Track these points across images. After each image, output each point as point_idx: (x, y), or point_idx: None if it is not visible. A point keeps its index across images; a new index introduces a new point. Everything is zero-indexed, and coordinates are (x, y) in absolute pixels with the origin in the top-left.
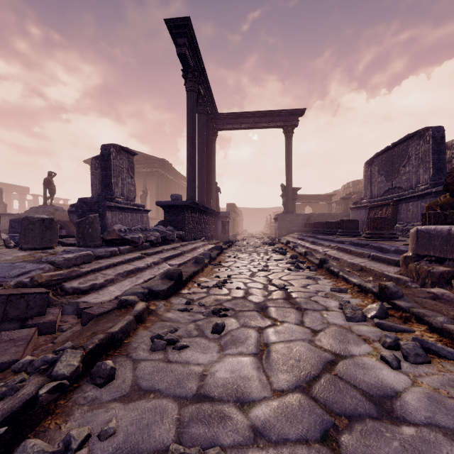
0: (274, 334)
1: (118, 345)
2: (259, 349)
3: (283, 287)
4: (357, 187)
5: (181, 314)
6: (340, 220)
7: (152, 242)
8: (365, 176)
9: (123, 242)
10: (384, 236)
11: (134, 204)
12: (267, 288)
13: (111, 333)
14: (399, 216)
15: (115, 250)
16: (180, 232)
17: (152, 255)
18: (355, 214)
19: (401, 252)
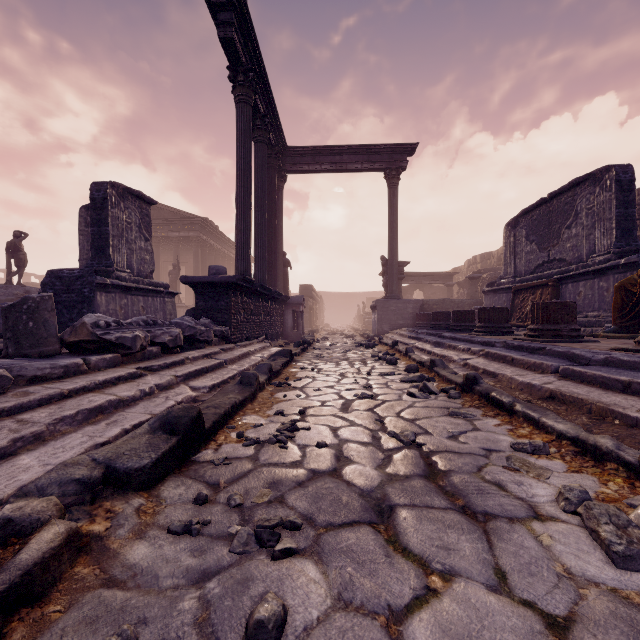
0: None
1: None
2: None
3: (412, 440)
4: (487, 263)
5: (173, 548)
6: (480, 309)
7: (166, 345)
8: (506, 244)
9: (101, 346)
10: (563, 334)
11: (150, 283)
12: (379, 441)
13: None
14: None
15: (76, 364)
16: (222, 327)
17: (160, 370)
18: (491, 300)
19: (622, 364)
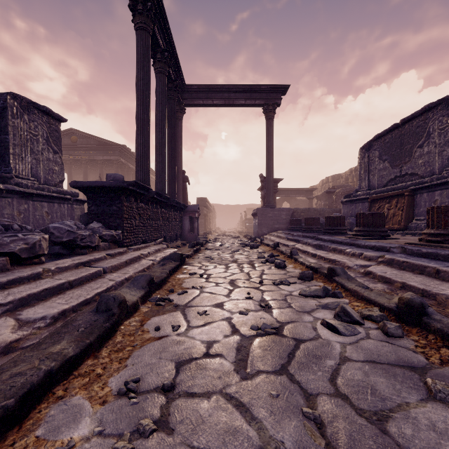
0: None
1: None
2: None
3: None
4: (337, 182)
5: None
6: (359, 214)
7: (17, 255)
8: (361, 163)
9: None
10: None
11: (57, 190)
12: None
13: None
14: (417, 210)
15: None
16: (112, 231)
17: None
18: (348, 209)
19: None
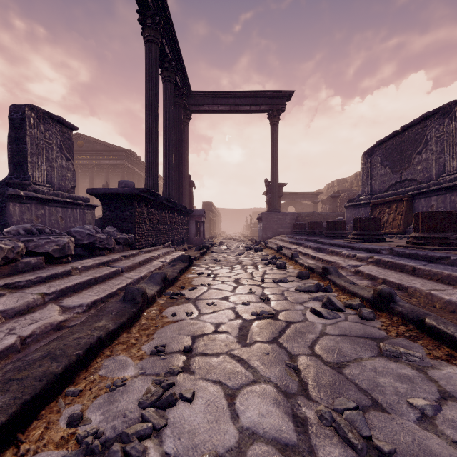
0: None
1: None
2: None
3: (366, 436)
4: (342, 186)
5: None
6: (356, 219)
7: (50, 255)
8: (363, 168)
9: None
10: (450, 242)
11: (70, 196)
12: (306, 432)
13: None
14: None
15: None
16: (126, 235)
17: (29, 287)
18: (351, 213)
19: None
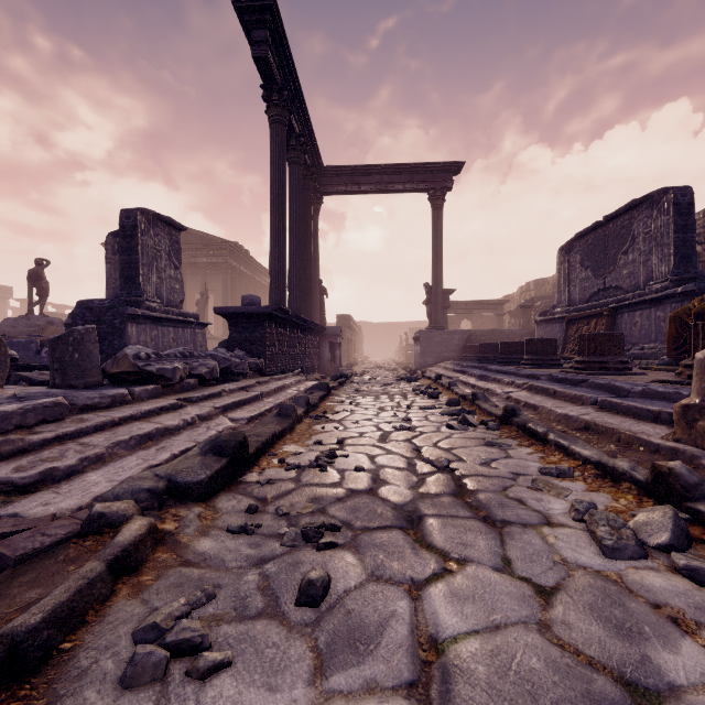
0: (449, 605)
1: (31, 669)
2: (418, 660)
3: (446, 466)
4: (541, 290)
5: (233, 542)
6: (527, 340)
7: (203, 377)
8: (560, 270)
9: (142, 378)
10: (609, 366)
11: (180, 313)
12: (414, 467)
13: (10, 639)
14: None
15: (122, 394)
16: (257, 360)
17: (199, 402)
18: (544, 331)
19: (658, 395)
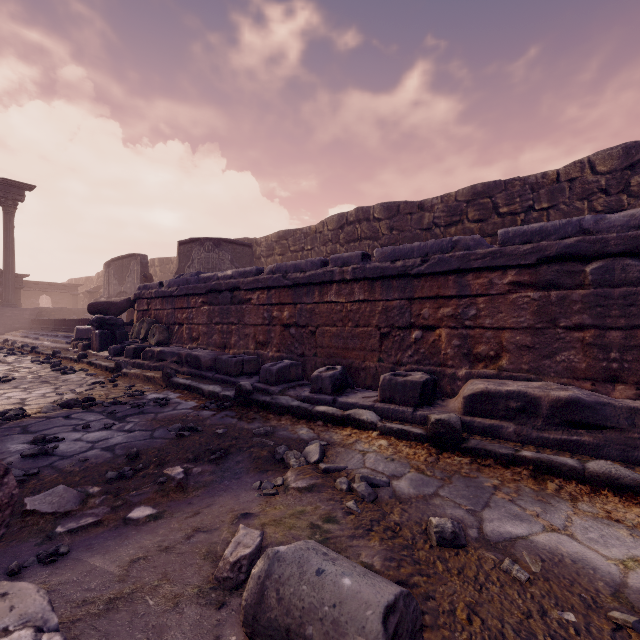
0: None
1: None
2: None
3: None
4: None
5: None
6: (64, 320)
7: None
8: (105, 276)
9: None
10: None
11: None
12: None
13: None
14: (123, 315)
15: None
16: None
17: None
18: None
19: None
